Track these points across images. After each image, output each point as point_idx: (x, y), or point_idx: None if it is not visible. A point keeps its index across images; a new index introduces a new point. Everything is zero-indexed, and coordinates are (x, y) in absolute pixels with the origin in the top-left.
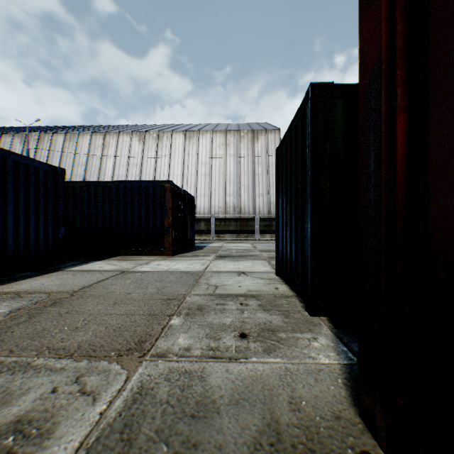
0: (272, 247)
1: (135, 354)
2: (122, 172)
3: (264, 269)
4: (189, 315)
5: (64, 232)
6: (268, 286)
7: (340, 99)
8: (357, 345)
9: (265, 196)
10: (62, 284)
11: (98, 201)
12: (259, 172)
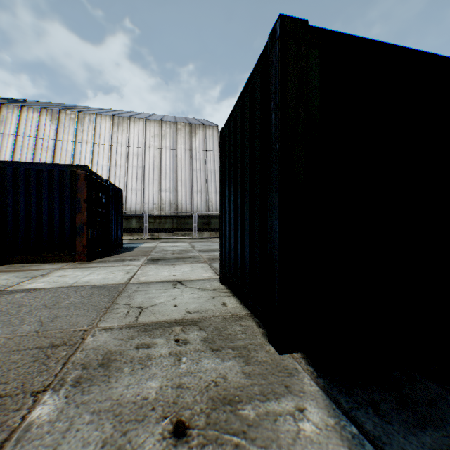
0: (211, 246)
1: None
2: (26, 157)
3: (205, 275)
4: (79, 383)
5: None
6: (213, 301)
7: (315, 49)
8: (365, 413)
9: (203, 193)
10: None
11: None
12: (198, 168)
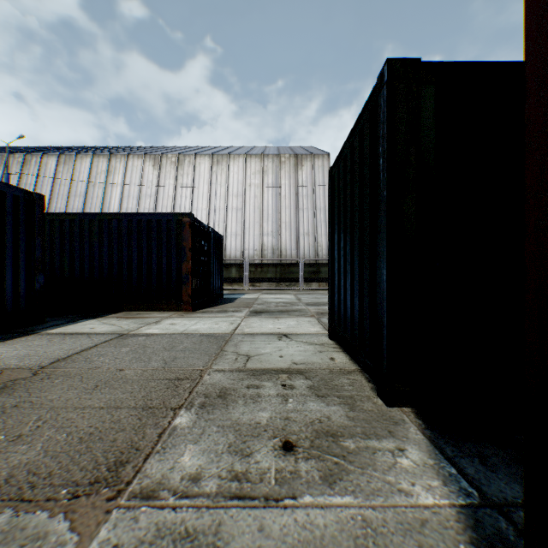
0: (320, 299)
1: (103, 492)
2: (132, 205)
3: (312, 329)
4: (204, 407)
5: (43, 280)
6: (320, 355)
7: (429, 85)
8: (469, 461)
9: (311, 235)
10: (27, 355)
11: (93, 240)
12: (304, 207)
